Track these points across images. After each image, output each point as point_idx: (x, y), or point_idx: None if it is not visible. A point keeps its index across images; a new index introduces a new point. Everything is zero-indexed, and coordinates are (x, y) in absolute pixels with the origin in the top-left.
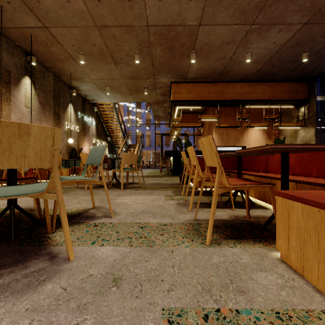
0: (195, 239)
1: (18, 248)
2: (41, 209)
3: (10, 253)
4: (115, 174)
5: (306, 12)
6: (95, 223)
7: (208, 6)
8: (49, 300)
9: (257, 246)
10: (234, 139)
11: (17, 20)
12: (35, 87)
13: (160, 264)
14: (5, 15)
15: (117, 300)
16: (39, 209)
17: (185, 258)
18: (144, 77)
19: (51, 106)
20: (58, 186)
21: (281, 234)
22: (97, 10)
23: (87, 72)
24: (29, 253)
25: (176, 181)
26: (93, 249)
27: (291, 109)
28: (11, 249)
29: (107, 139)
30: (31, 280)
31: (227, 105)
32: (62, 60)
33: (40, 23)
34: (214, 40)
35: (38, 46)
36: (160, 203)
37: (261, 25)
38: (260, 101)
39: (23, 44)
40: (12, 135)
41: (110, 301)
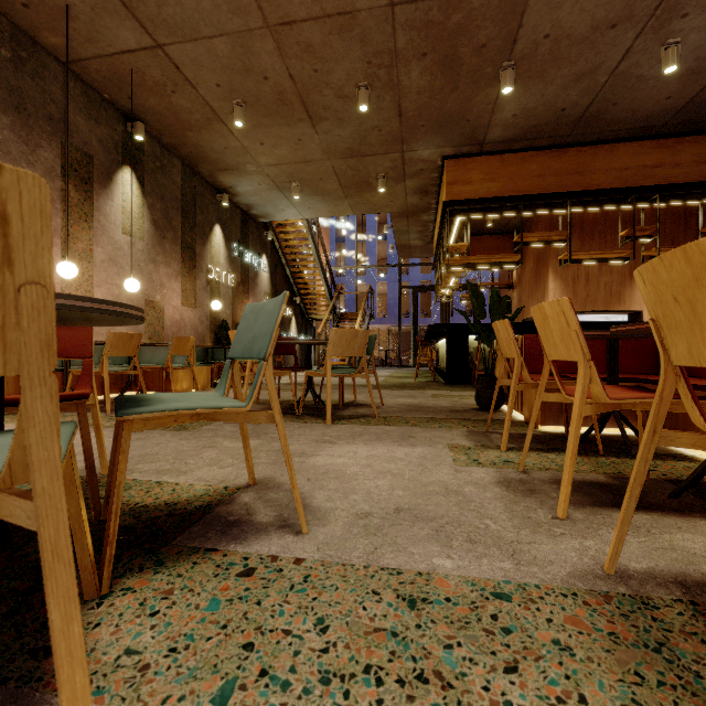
0: None
1: None
2: None
3: None
4: (310, 382)
5: None
6: (247, 559)
7: None
8: None
9: None
10: (608, 293)
11: (101, 36)
12: (145, 190)
13: None
14: (78, 28)
15: None
16: (93, 491)
17: None
18: (378, 151)
19: (177, 231)
20: (41, 465)
21: None
22: None
23: (250, 151)
24: None
25: (463, 400)
26: None
27: None
28: None
29: (295, 303)
30: None
31: (593, 205)
32: (197, 125)
33: (147, 38)
34: (569, 23)
35: (148, 98)
36: (445, 479)
37: None
38: (693, 187)
39: (117, 97)
40: None
41: None
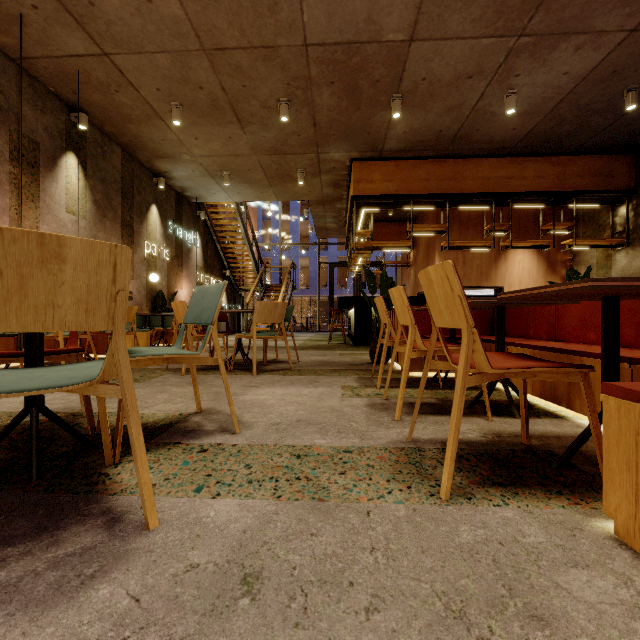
0: (416, 485)
1: (44, 498)
2: (94, 415)
3: (27, 509)
4: (240, 343)
5: (636, 7)
6: (202, 446)
7: (430, 1)
8: (102, 627)
9: (556, 504)
10: (479, 273)
11: (51, 41)
12: (87, 173)
13: (344, 543)
14: (29, 33)
15: (251, 631)
16: (89, 414)
17: (397, 529)
18: (297, 151)
19: (117, 210)
20: (124, 369)
21: (617, 481)
22: (205, 17)
23: (185, 143)
24: (65, 509)
25: (362, 357)
26: (197, 503)
27: (599, 211)
28: (29, 499)
29: (225, 275)
30: (66, 575)
31: (465, 205)
32: (137, 119)
33: (95, 47)
34: (439, 72)
35: (92, 94)
36: (333, 404)
37: (540, 37)
38: (534, 195)
39: (62, 90)
40: (27, 259)
41: (238, 635)
